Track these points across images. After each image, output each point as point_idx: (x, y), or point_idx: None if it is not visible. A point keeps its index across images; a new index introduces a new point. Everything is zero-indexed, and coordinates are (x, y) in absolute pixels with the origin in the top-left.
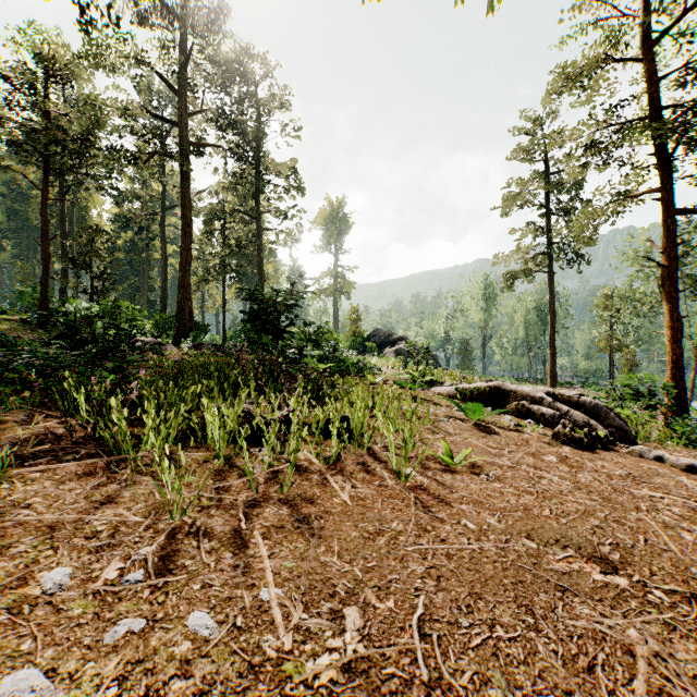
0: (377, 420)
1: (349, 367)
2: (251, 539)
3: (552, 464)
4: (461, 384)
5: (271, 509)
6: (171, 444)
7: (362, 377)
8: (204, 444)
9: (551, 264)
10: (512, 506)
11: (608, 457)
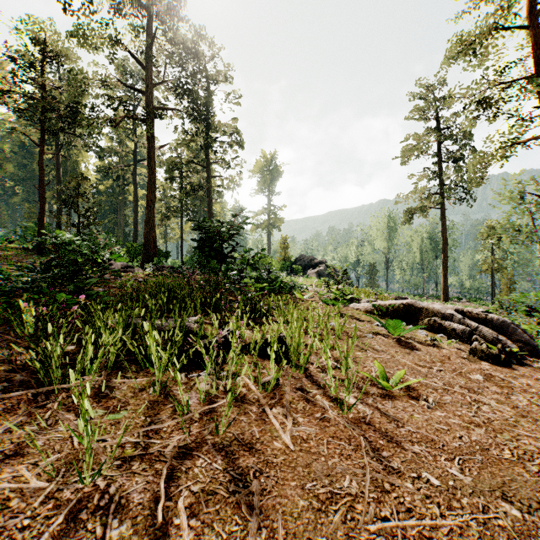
0: (309, 338)
1: (281, 286)
2: (173, 518)
3: (481, 384)
4: (377, 302)
5: (203, 460)
6: (110, 369)
7: (291, 294)
8: (144, 368)
9: (444, 201)
10: (467, 446)
11: (526, 374)
